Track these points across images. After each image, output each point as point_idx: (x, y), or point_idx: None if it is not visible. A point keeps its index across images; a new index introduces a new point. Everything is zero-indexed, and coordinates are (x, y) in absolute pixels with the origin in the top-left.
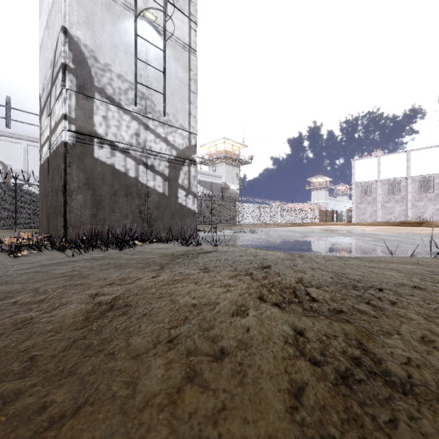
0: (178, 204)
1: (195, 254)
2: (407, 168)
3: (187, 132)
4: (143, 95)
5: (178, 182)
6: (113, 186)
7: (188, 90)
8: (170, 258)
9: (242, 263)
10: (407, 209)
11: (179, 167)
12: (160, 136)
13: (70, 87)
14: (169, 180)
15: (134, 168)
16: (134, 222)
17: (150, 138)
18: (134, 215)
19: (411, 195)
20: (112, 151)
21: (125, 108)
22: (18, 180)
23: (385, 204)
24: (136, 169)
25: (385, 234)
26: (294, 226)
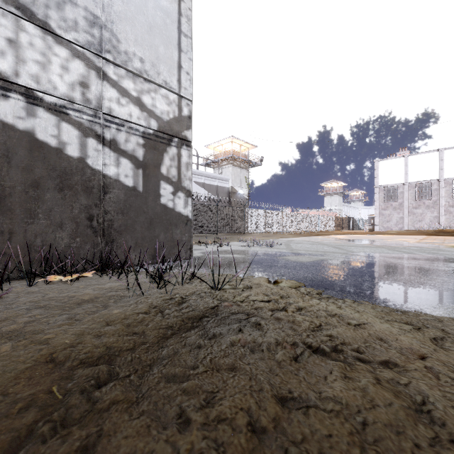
0: (161, 206)
1: (150, 343)
2: (439, 169)
3: (176, 95)
4: (95, 19)
5: (159, 170)
6: (32, 171)
7: (177, 29)
8: None
9: None
10: (440, 216)
11: (162, 148)
12: (128, 93)
13: None
14: (144, 166)
15: (76, 142)
16: (78, 236)
17: (110, 94)
18: (76, 224)
19: (444, 200)
20: (30, 107)
21: (58, 34)
22: None
23: (413, 210)
24: (82, 143)
25: None
26: (312, 235)
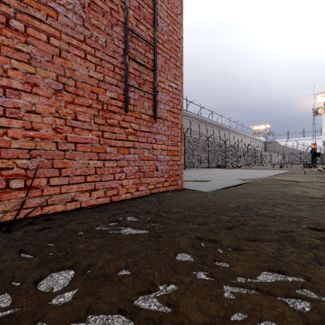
0: None
1: None
2: None
3: None
4: None
5: None
6: None
7: None
8: None
9: None
10: None
11: None
12: None
13: (323, 147)
14: None
15: None
16: None
17: None
18: None
19: None
20: None
21: None
22: None
23: None
24: None
25: None
26: None
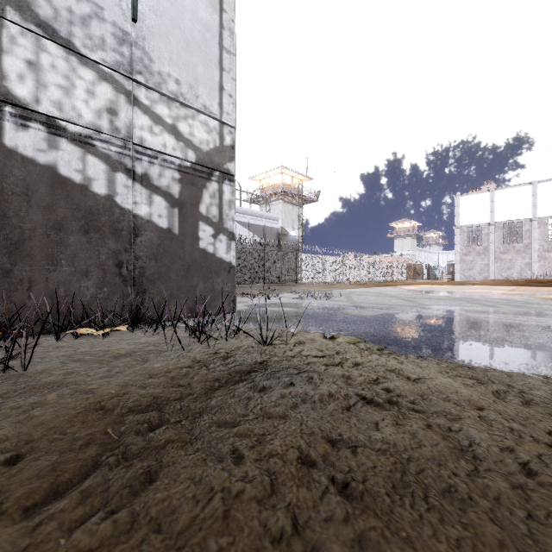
0: (199, 251)
1: (198, 394)
2: (532, 206)
3: (217, 121)
4: (124, 36)
5: (198, 209)
6: (54, 211)
7: (218, 45)
8: (47, 471)
9: (405, 549)
10: (533, 262)
11: (201, 183)
12: (162, 120)
13: None
14: (180, 205)
15: (104, 177)
16: (105, 285)
17: (141, 122)
18: (104, 271)
19: (538, 244)
20: (52, 139)
21: (83, 54)
22: None
23: (501, 256)
24: (110, 179)
25: (545, 302)
26: (379, 285)
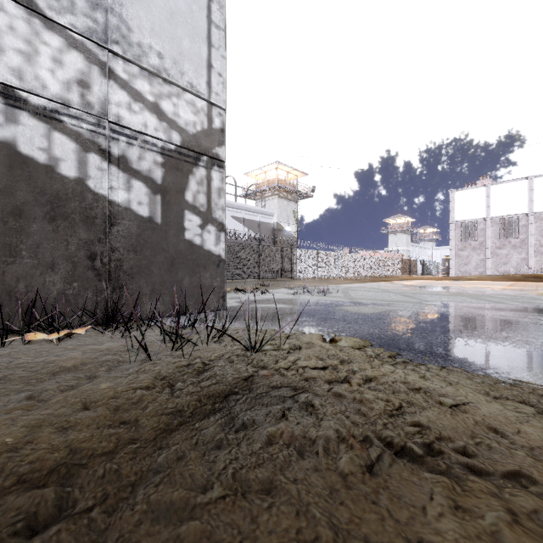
0: (185, 243)
1: (143, 441)
2: (528, 201)
3: (205, 102)
4: None
5: (183, 197)
6: (12, 195)
7: (206, 18)
8: None
9: None
10: (529, 258)
11: (187, 168)
12: (142, 97)
13: None
14: (163, 191)
15: (73, 157)
16: (75, 280)
17: (118, 97)
18: (73, 264)
19: (534, 239)
20: (10, 111)
21: (48, 17)
22: None
23: (496, 251)
24: (81, 160)
25: None
26: (375, 280)
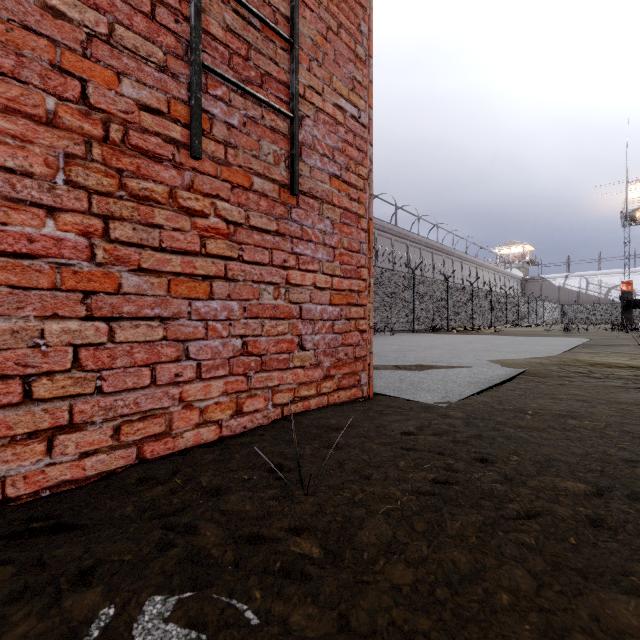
0: None
1: None
2: None
3: None
4: None
5: None
6: None
7: None
8: None
9: None
10: None
11: None
12: None
13: None
14: None
15: None
16: None
17: None
18: None
19: None
20: None
21: None
22: (639, 296)
23: None
24: None
25: None
26: None
